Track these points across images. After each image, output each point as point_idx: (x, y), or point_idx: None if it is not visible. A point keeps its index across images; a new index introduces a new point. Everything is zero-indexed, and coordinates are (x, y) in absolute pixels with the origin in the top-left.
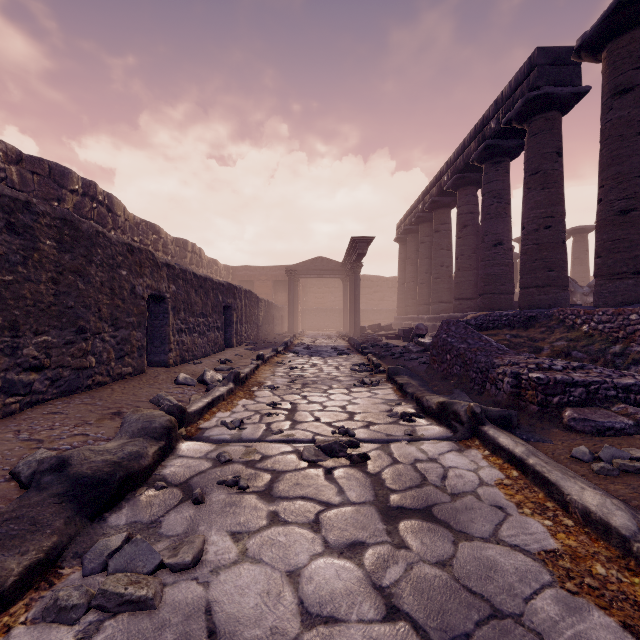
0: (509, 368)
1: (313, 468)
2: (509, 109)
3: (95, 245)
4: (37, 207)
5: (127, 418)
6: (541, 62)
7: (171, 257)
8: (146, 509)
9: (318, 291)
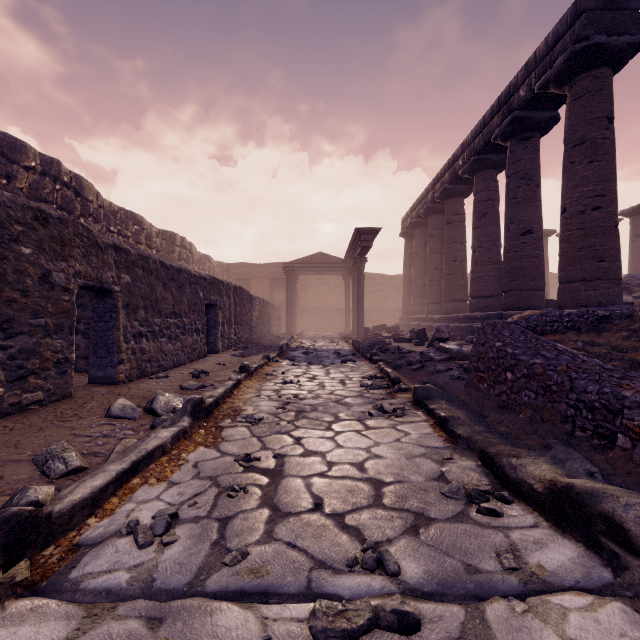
0: None
1: None
2: (545, 70)
3: None
4: None
5: None
6: (590, 6)
7: (156, 251)
8: None
9: (318, 290)
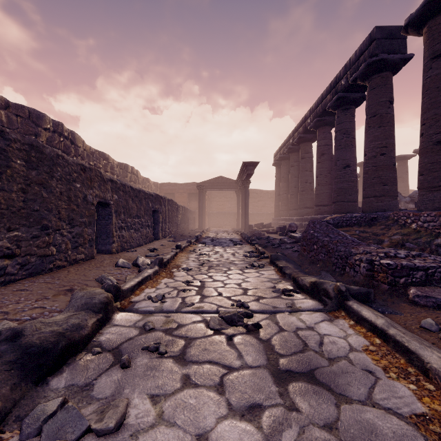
0: (364, 256)
1: (217, 335)
2: (355, 71)
3: (56, 165)
4: (10, 135)
5: (75, 295)
6: (378, 37)
7: (116, 176)
8: (83, 372)
9: (219, 200)
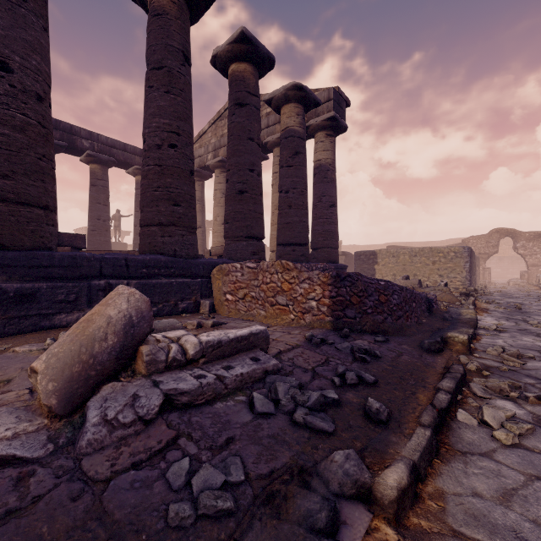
0: (432, 294)
1: None
2: None
3: None
4: None
5: None
6: None
7: None
8: None
9: None
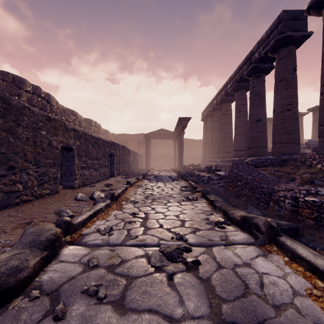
0: (288, 193)
1: (158, 273)
2: (266, 46)
3: (22, 114)
4: None
5: (26, 230)
6: (285, 18)
7: (83, 128)
8: None
9: (161, 147)
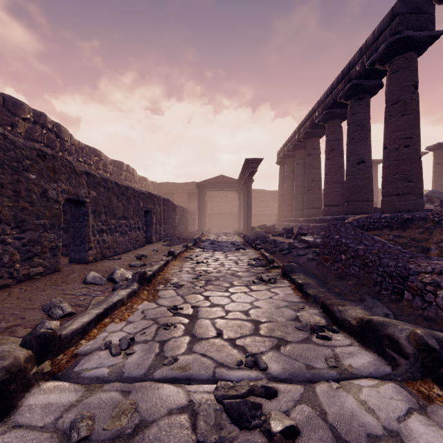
0: (440, 278)
1: None
2: (372, 53)
3: None
4: None
5: None
6: (402, 11)
7: (110, 174)
8: None
9: (220, 201)
